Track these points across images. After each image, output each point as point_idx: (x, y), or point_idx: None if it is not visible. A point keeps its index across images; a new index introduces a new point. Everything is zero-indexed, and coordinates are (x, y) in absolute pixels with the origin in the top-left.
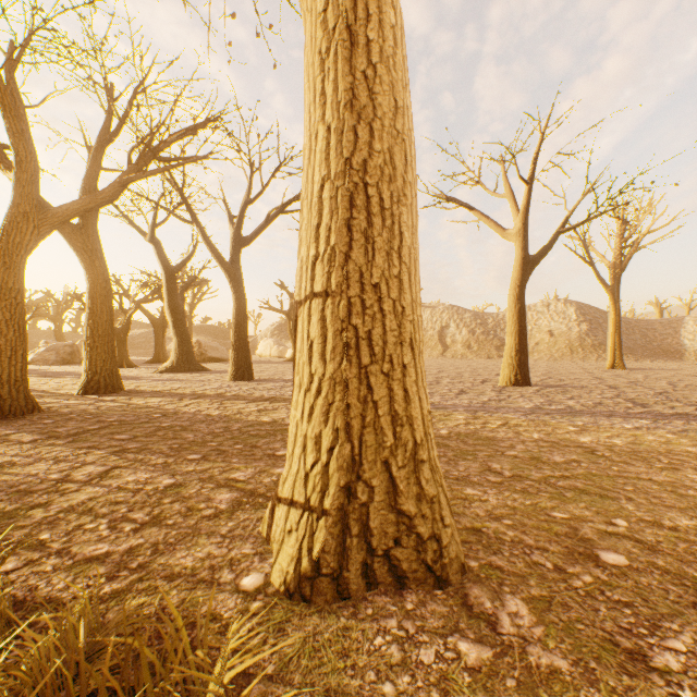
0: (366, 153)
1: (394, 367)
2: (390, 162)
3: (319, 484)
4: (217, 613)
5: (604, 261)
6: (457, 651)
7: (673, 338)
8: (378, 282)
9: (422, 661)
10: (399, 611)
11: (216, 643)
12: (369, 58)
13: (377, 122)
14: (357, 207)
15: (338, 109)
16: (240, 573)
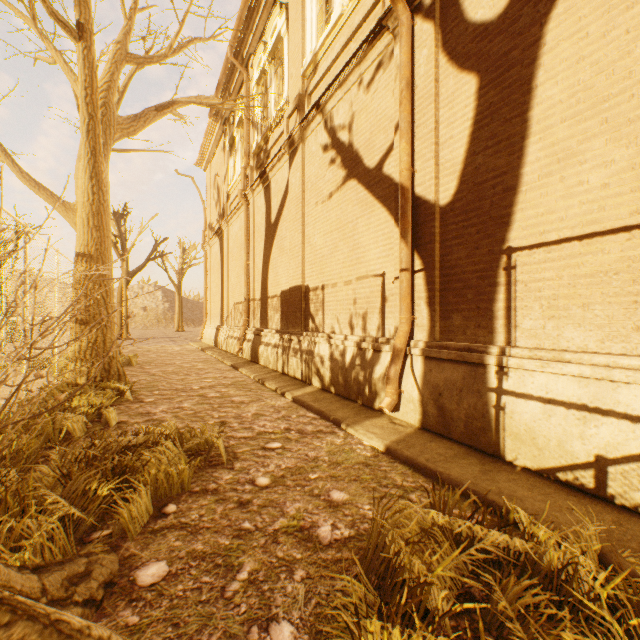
0: None
1: None
2: None
3: None
4: None
5: (175, 270)
6: None
7: None
8: None
9: None
10: None
11: None
12: None
13: None
14: None
15: None
16: None
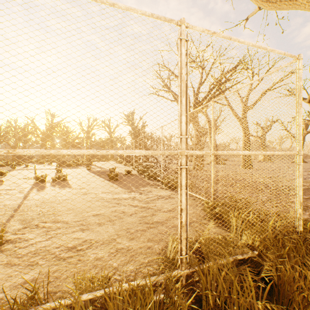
0: None
1: None
2: None
3: None
4: None
5: None
6: None
7: None
8: None
9: None
10: None
11: None
12: None
13: None
14: None
15: None
16: None
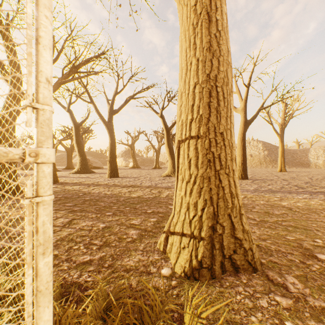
0: (216, 71)
1: (230, 171)
2: (226, 76)
3: (197, 225)
4: (157, 287)
5: (277, 123)
6: (276, 301)
7: (305, 157)
8: (222, 131)
9: (262, 306)
10: (240, 283)
11: (175, 300)
12: (217, 28)
13: (221, 57)
14: (212, 97)
15: (202, 51)
16: (158, 268)
